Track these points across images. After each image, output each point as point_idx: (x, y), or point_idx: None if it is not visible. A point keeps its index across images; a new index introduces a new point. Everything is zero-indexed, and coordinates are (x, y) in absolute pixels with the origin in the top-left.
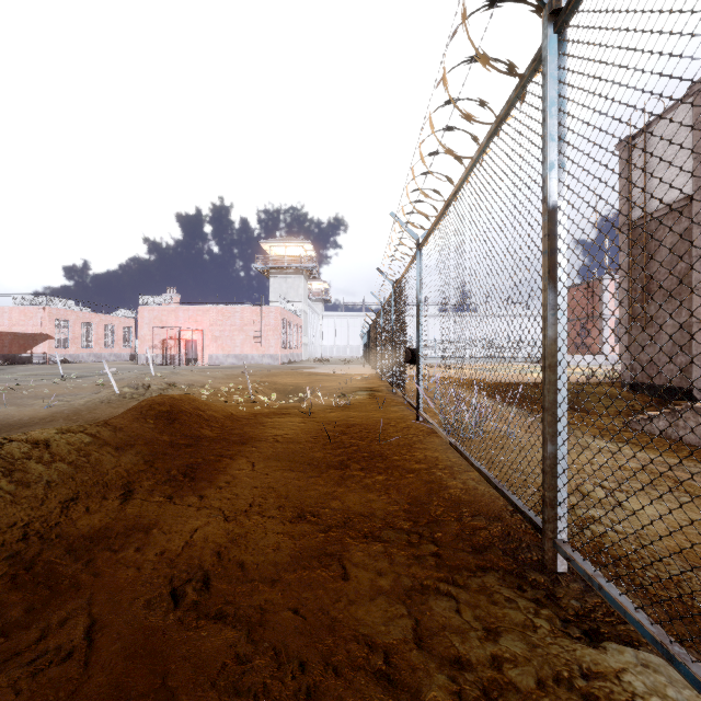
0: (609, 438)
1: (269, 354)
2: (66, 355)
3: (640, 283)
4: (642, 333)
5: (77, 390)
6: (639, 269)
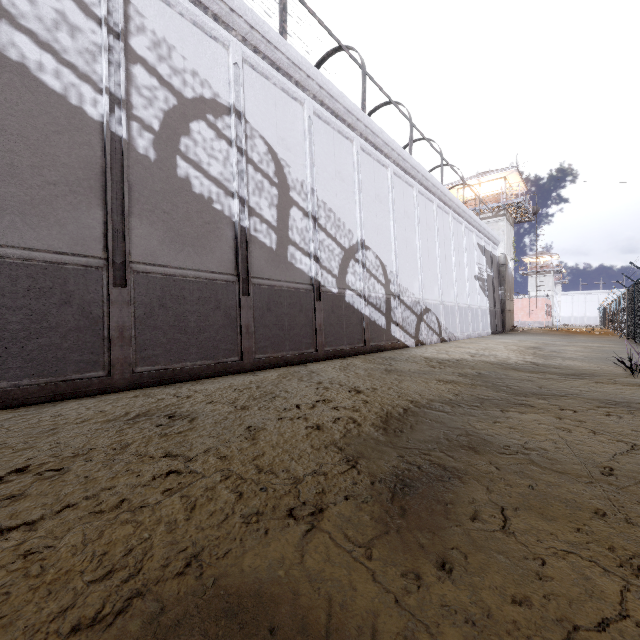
0: None
1: (538, 322)
2: None
3: None
4: None
5: None
6: None
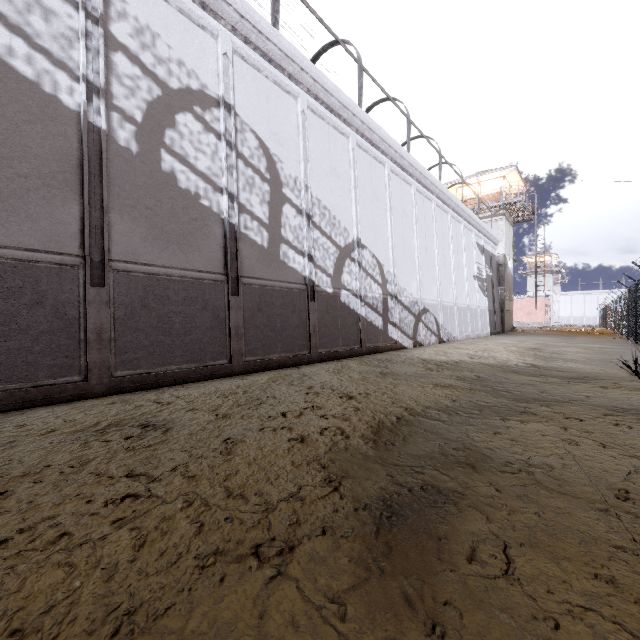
0: None
1: (537, 322)
2: None
3: None
4: None
5: None
6: None
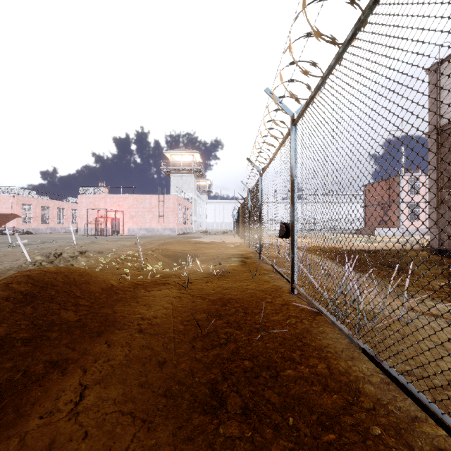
0: (448, 300)
1: (169, 228)
2: (29, 228)
3: (447, 173)
4: (449, 212)
5: (5, 257)
6: (446, 163)
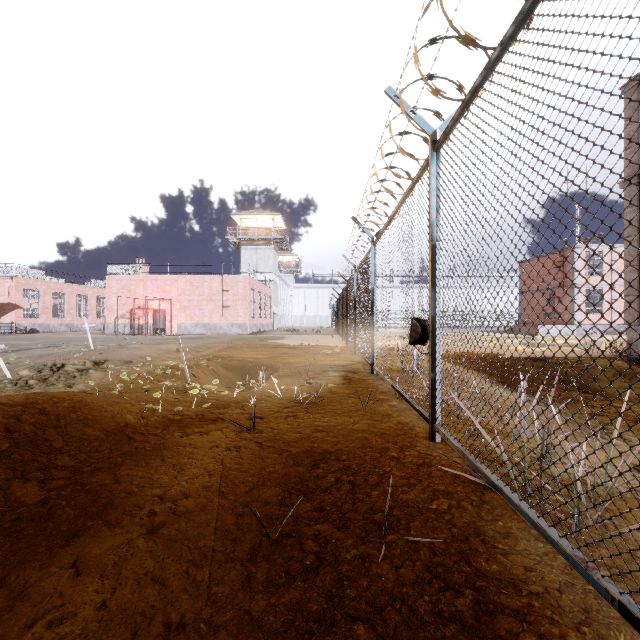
0: None
1: (238, 324)
2: (35, 325)
3: None
4: None
5: None
6: None
